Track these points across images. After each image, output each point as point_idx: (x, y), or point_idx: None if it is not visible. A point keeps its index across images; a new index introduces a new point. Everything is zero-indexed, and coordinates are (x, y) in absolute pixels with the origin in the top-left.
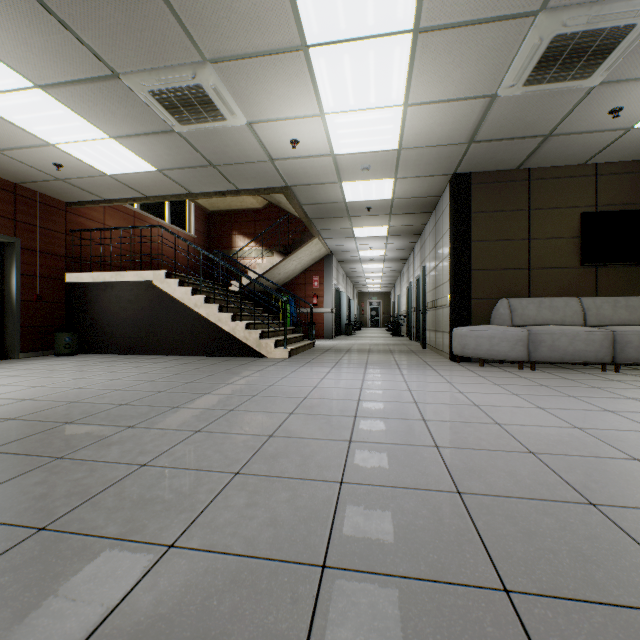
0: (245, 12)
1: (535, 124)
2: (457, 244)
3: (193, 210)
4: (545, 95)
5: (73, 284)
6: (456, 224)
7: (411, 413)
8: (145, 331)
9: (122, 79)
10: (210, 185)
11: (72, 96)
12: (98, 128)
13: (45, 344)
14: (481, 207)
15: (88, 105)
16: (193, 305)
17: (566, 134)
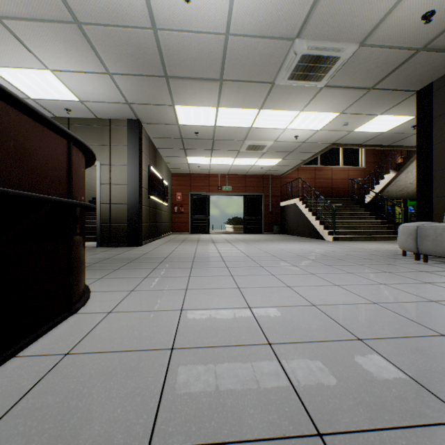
0: (234, 133)
1: (385, 62)
2: (419, 151)
3: (363, 151)
4: (346, 66)
5: (282, 206)
6: (418, 134)
7: (245, 249)
8: (296, 225)
9: (240, 151)
10: (304, 156)
11: (240, 157)
12: (254, 158)
13: (272, 229)
14: (442, 110)
15: (245, 156)
16: (305, 213)
17: (439, 35)
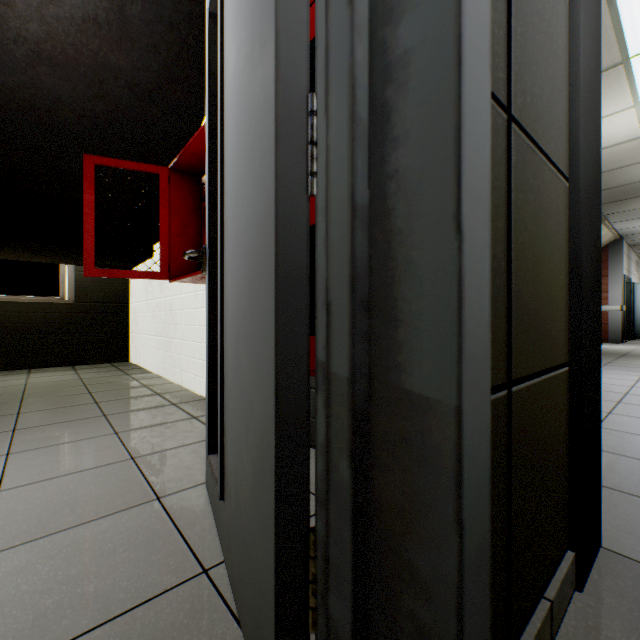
0: None
1: None
2: None
3: None
4: None
5: None
6: None
7: None
8: None
9: None
10: None
11: None
12: None
13: None
14: None
15: None
16: None
17: None
